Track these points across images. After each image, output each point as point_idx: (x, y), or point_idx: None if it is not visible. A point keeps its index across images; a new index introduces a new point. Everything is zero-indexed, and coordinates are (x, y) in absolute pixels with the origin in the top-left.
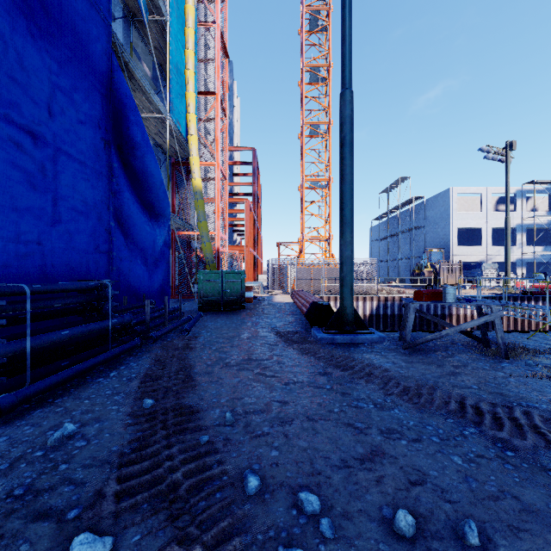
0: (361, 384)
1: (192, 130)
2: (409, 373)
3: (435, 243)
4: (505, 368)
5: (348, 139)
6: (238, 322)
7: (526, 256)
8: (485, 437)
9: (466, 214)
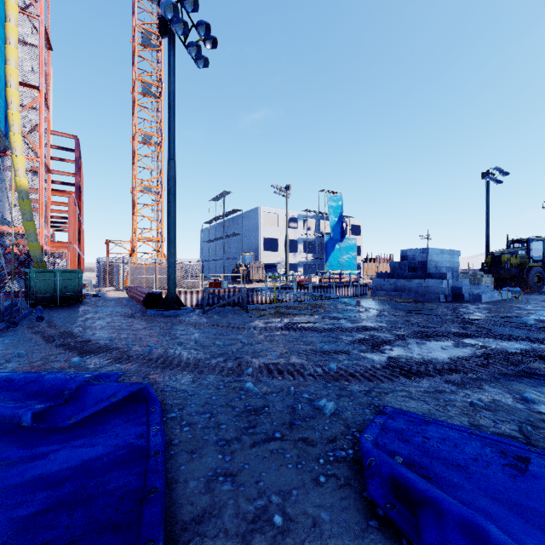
0: (175, 326)
1: (16, 128)
2: (200, 321)
3: (249, 247)
4: (243, 316)
5: (172, 191)
6: (83, 312)
7: (303, 260)
8: (215, 330)
9: (269, 228)
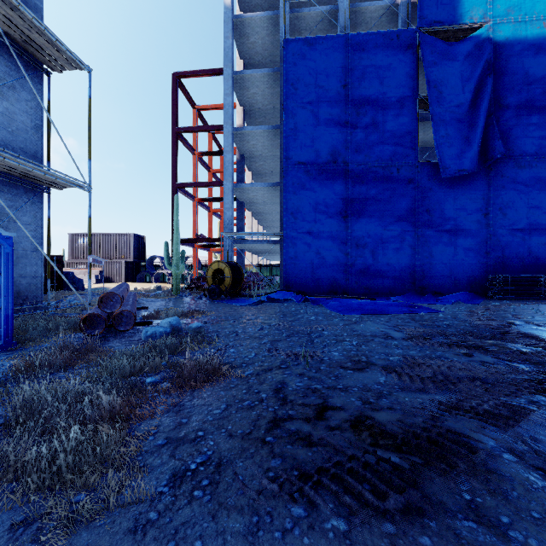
0: None
1: None
2: None
3: None
4: None
5: None
6: None
7: None
8: None
9: None
